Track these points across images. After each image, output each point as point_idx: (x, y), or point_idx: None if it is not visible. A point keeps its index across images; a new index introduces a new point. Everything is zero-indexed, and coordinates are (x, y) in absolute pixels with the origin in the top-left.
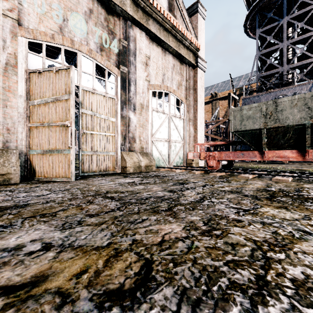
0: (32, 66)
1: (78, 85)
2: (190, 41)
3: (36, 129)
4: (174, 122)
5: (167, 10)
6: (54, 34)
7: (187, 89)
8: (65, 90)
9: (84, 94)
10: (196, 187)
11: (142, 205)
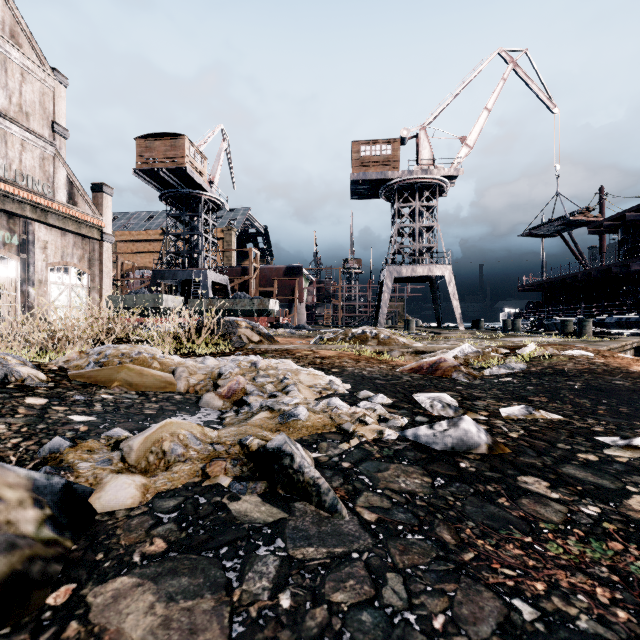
0: None
1: None
2: (92, 223)
3: None
4: (75, 291)
5: (66, 203)
6: None
7: (91, 261)
8: None
9: None
10: None
11: None
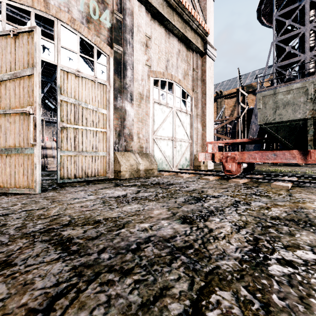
0: None
1: (55, 64)
2: (198, 23)
3: None
4: (179, 118)
5: None
6: None
7: (194, 79)
8: (28, 63)
9: (64, 76)
10: (224, 207)
11: (123, 280)
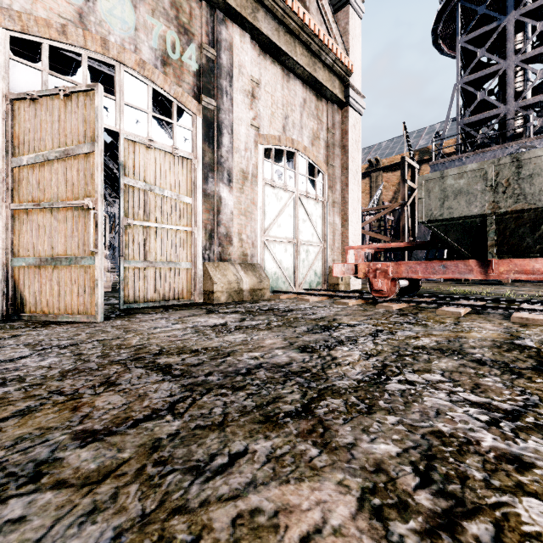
0: (18, 87)
1: (117, 131)
2: (334, 56)
3: (27, 216)
4: (305, 208)
5: None
6: (65, 25)
7: (329, 146)
8: (85, 135)
9: (129, 149)
10: (359, 336)
11: (236, 393)
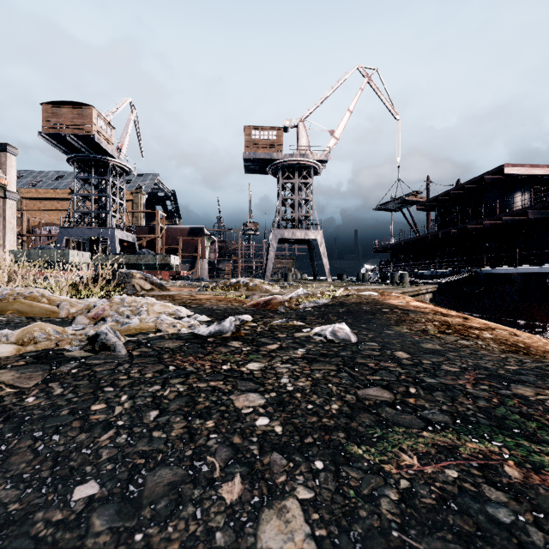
0: None
1: None
2: None
3: None
4: None
5: None
6: None
7: None
8: None
9: None
10: None
11: None
